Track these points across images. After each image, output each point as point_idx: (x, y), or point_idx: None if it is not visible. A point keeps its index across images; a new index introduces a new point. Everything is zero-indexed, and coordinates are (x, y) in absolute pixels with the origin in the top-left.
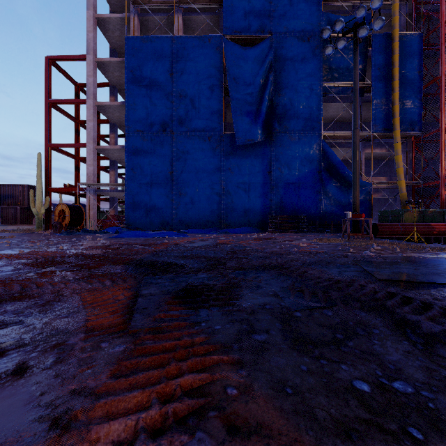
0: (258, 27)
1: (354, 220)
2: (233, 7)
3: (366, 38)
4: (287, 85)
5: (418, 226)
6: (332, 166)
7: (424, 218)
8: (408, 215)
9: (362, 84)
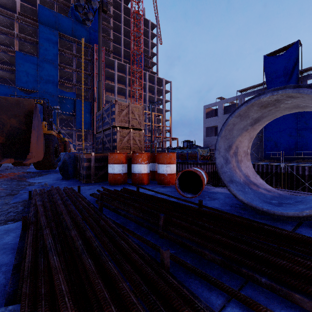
0: (32, 87)
1: None
2: (21, 77)
3: (75, 99)
4: None
5: None
6: None
7: None
8: None
9: (73, 113)
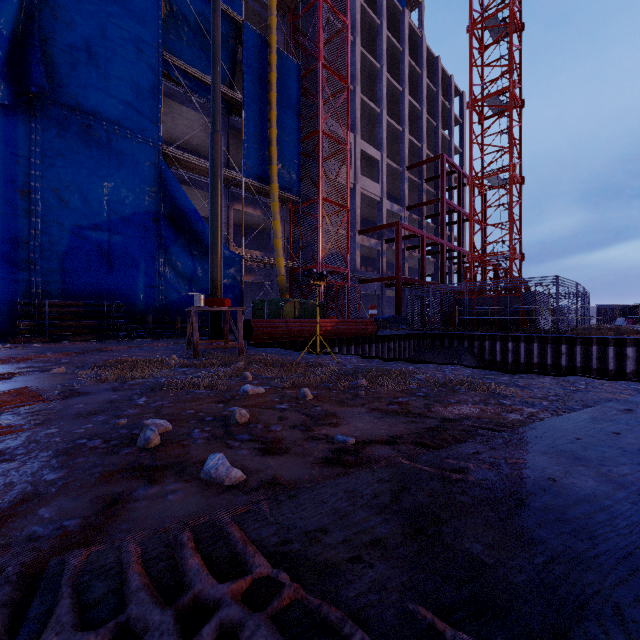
0: None
1: (213, 313)
2: None
3: (236, 24)
4: (79, 6)
5: (304, 323)
6: (181, 213)
7: (306, 312)
8: (289, 308)
9: (229, 93)
